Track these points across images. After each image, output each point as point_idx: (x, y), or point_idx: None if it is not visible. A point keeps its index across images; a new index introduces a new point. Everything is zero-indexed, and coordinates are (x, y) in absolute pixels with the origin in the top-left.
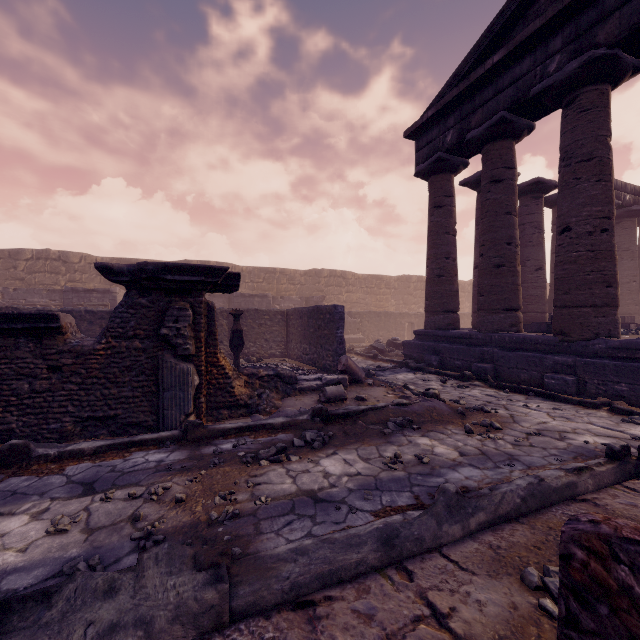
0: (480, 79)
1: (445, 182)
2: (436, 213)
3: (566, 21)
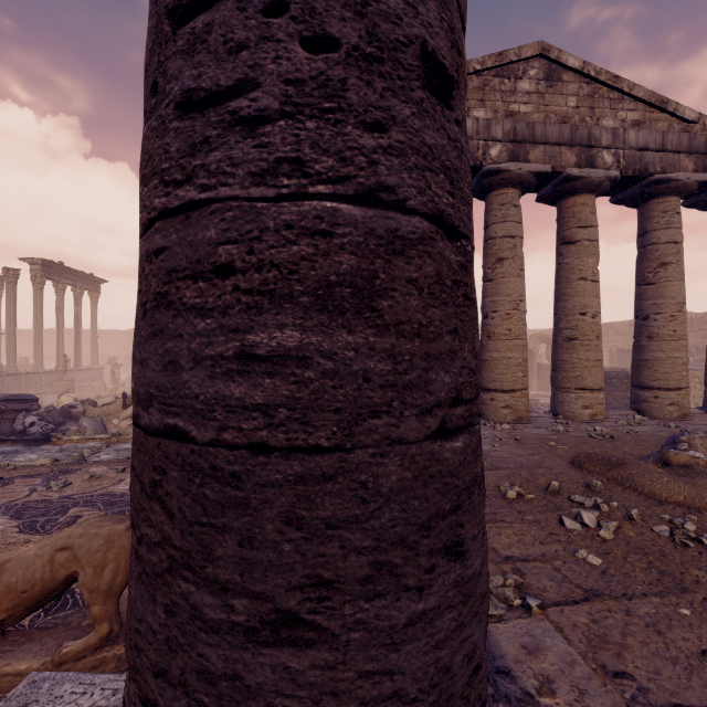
0: None
1: None
2: None
3: None
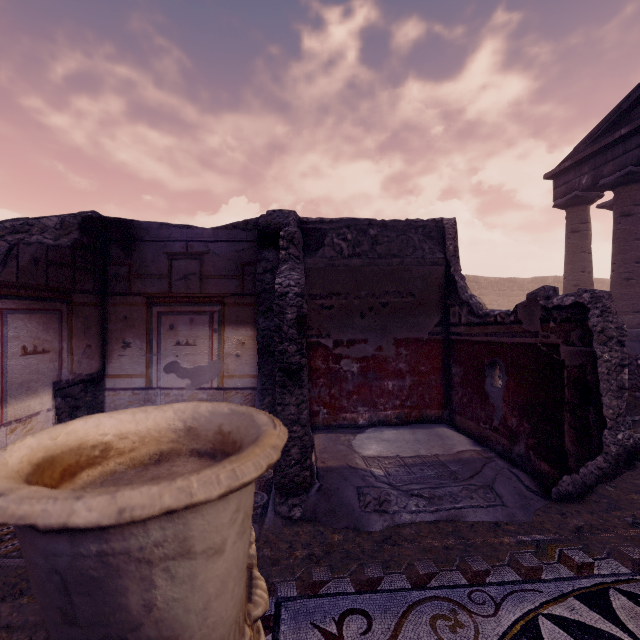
0: (610, 143)
1: (581, 212)
2: (572, 237)
3: None
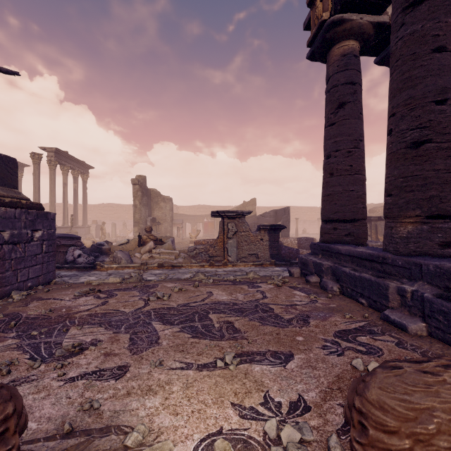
0: None
1: None
2: None
3: None
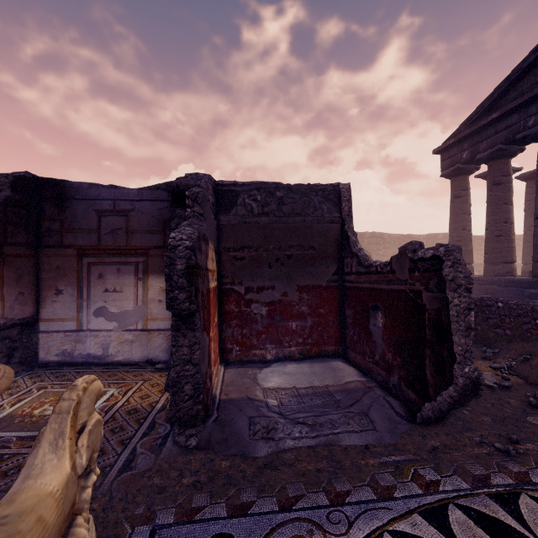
0: (484, 125)
1: (462, 181)
2: (456, 201)
3: (537, 99)
